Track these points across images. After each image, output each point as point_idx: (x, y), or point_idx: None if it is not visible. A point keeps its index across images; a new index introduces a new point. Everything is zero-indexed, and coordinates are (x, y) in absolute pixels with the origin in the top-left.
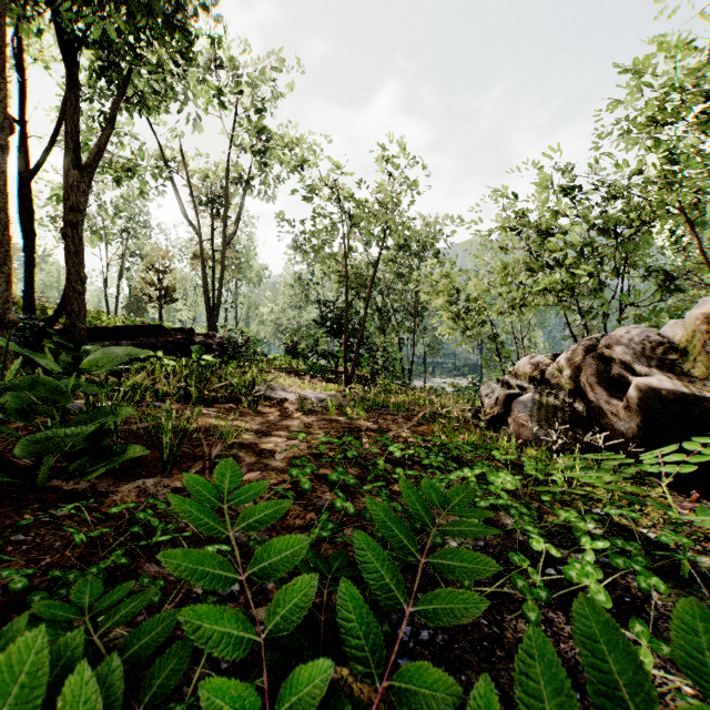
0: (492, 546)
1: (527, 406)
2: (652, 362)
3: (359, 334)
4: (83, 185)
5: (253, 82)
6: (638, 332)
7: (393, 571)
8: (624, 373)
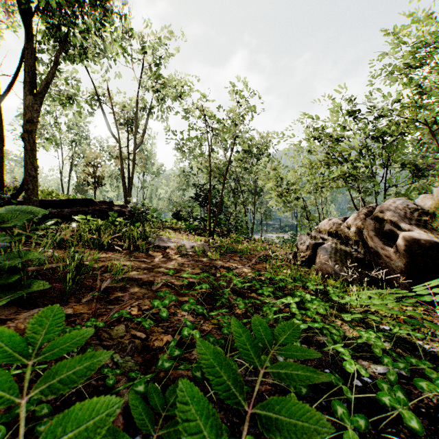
0: (309, 360)
1: (327, 251)
2: (412, 221)
3: (218, 204)
4: (36, 106)
5: (153, 47)
6: (401, 202)
7: (217, 429)
8: (393, 229)
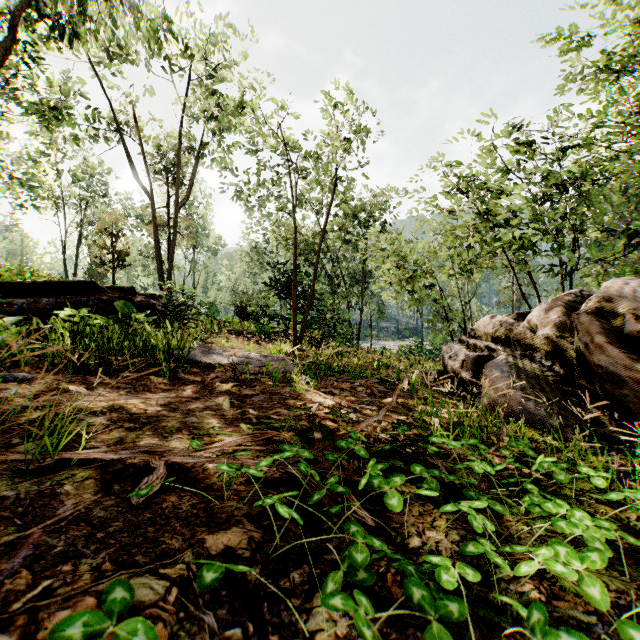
0: None
1: (504, 370)
2: None
3: (310, 291)
4: None
5: (205, 49)
6: (636, 283)
7: None
8: None
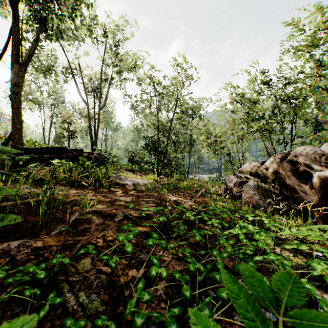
0: None
1: (251, 187)
2: (321, 164)
3: (165, 151)
4: (21, 73)
5: (113, 32)
6: (310, 149)
7: None
8: (306, 169)
